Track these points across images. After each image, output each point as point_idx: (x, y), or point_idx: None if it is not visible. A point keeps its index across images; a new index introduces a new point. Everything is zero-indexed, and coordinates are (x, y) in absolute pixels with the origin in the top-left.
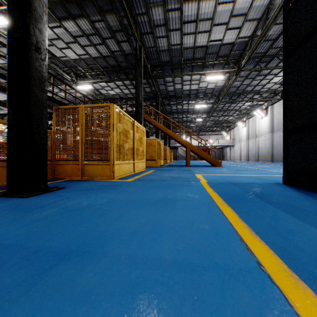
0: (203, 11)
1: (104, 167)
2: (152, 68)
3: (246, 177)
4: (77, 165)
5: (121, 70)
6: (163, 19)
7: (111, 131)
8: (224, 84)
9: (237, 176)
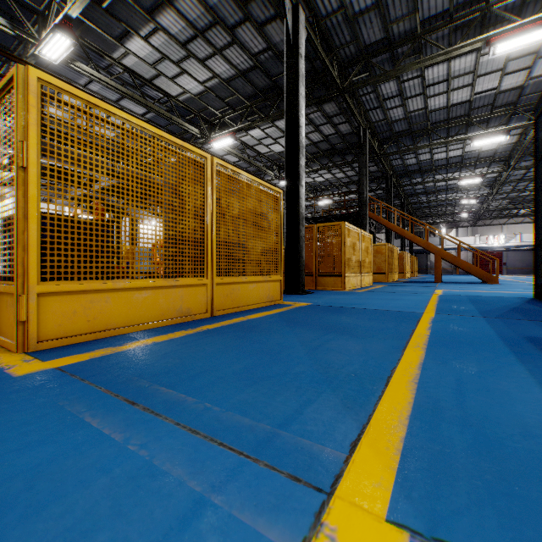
0: (457, 67)
1: (336, 279)
2: (380, 143)
3: (502, 293)
4: (311, 277)
5: (335, 152)
6: (396, 90)
7: (342, 247)
8: (516, 140)
9: (493, 292)
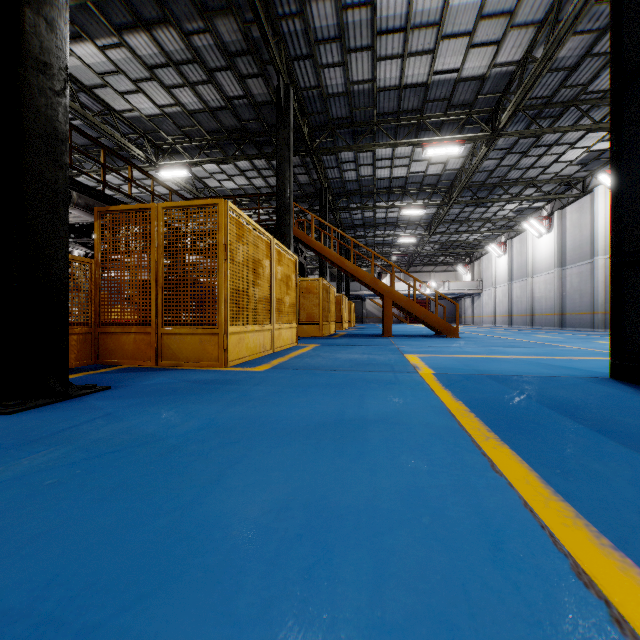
0: (420, 6)
1: (206, 340)
2: (312, 133)
3: (519, 361)
4: (146, 334)
5: (247, 137)
6: (335, 26)
7: (220, 260)
8: (461, 165)
9: (499, 358)
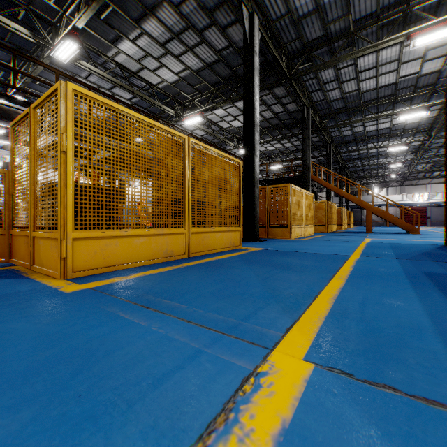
0: (384, 56)
1: (284, 230)
2: (321, 119)
3: (420, 241)
4: (264, 228)
5: (284, 127)
6: (334, 76)
7: (289, 204)
8: (436, 114)
9: (412, 240)
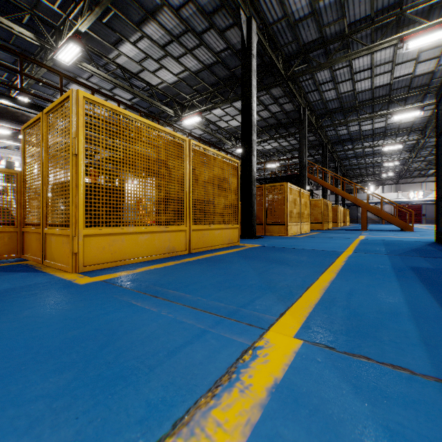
0: (378, 58)
1: (280, 227)
2: (317, 118)
3: (412, 238)
4: (261, 225)
5: (281, 126)
6: (330, 77)
7: (285, 202)
8: (430, 114)
9: (405, 237)
